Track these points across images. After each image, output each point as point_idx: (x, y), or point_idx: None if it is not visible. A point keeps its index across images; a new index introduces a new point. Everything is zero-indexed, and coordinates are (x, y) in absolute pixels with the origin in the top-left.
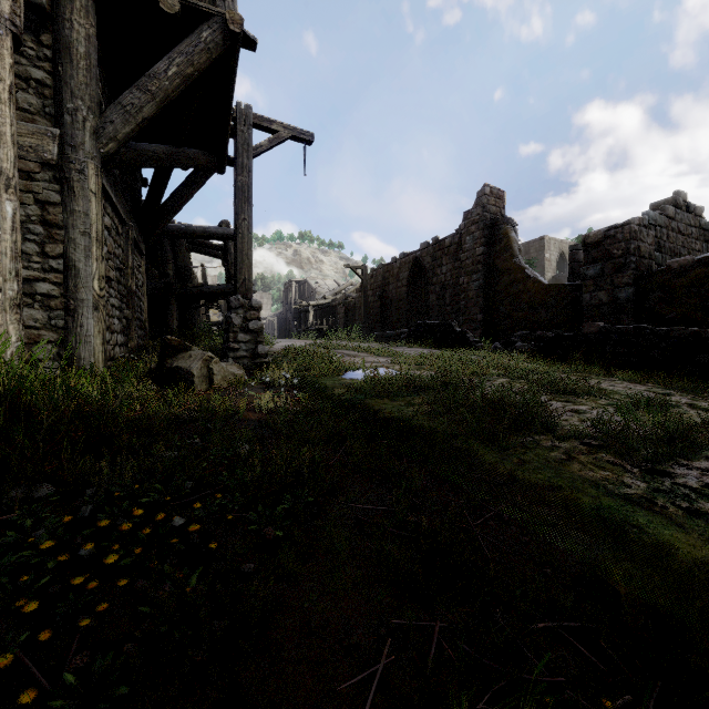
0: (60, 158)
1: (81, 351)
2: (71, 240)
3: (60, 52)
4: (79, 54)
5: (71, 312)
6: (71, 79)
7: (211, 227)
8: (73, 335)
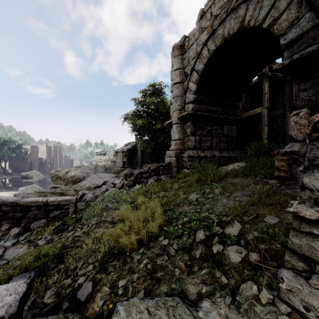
0: (283, 113)
1: (285, 144)
2: (284, 126)
3: (283, 96)
4: (286, 94)
5: (284, 137)
6: (284, 99)
7: None
8: (284, 141)
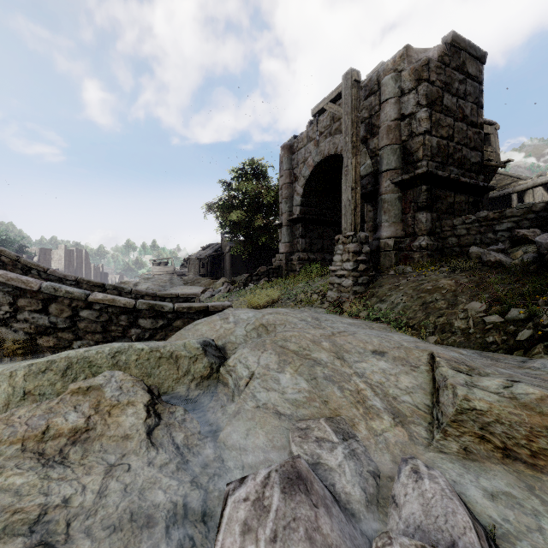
0: None
1: None
2: None
3: None
4: None
5: None
6: None
7: (537, 180)
8: None
